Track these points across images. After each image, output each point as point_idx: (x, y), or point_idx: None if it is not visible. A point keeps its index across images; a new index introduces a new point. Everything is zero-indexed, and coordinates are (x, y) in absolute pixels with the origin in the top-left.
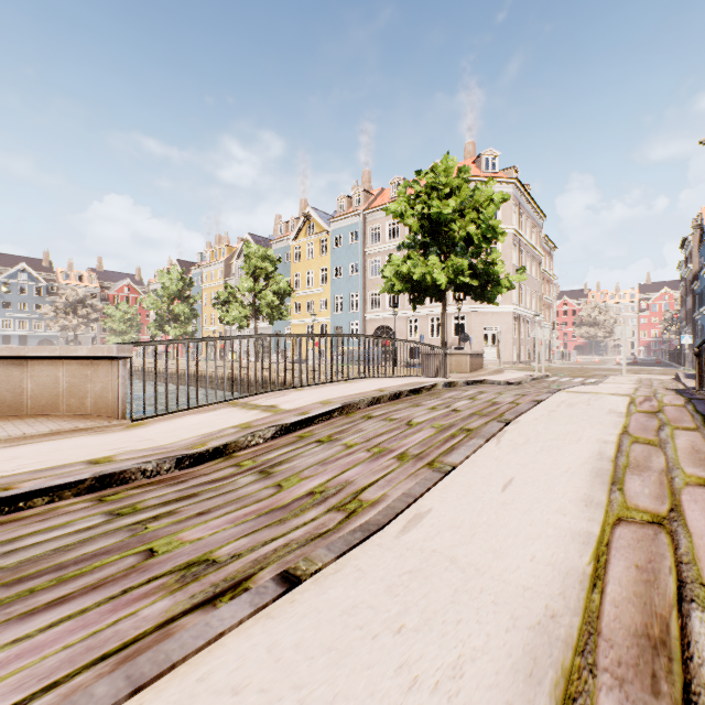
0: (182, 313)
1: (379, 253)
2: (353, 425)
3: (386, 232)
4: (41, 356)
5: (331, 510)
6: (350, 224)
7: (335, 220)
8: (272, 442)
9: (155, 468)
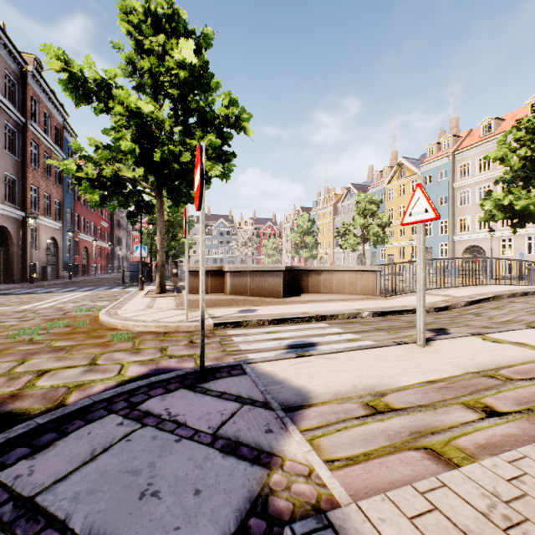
0: (310, 242)
1: (468, 185)
2: (505, 304)
3: (475, 167)
4: (339, 270)
5: (522, 324)
6: (439, 165)
7: (424, 164)
8: (464, 307)
9: (428, 310)
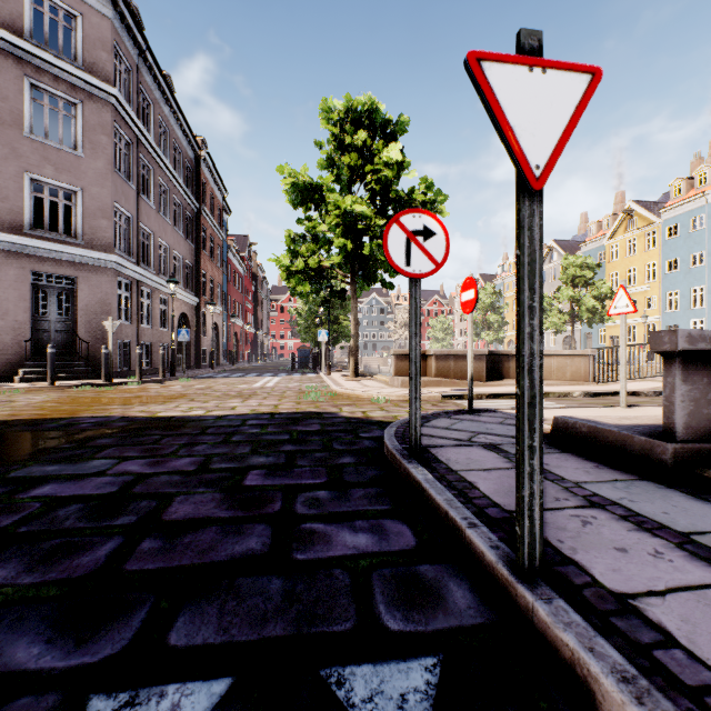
0: (494, 322)
1: None
2: None
3: None
4: (545, 354)
5: None
6: (691, 209)
7: (667, 209)
8: None
9: (646, 393)
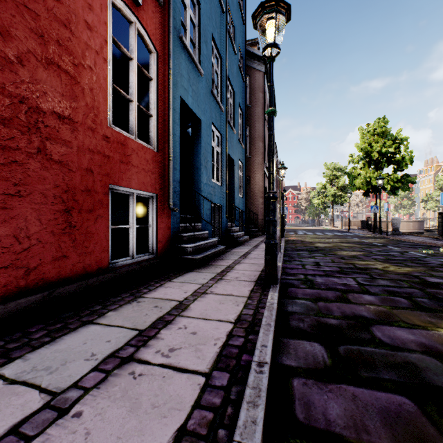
0: (406, 204)
1: None
2: None
3: None
4: None
5: None
6: None
7: None
8: None
9: None
